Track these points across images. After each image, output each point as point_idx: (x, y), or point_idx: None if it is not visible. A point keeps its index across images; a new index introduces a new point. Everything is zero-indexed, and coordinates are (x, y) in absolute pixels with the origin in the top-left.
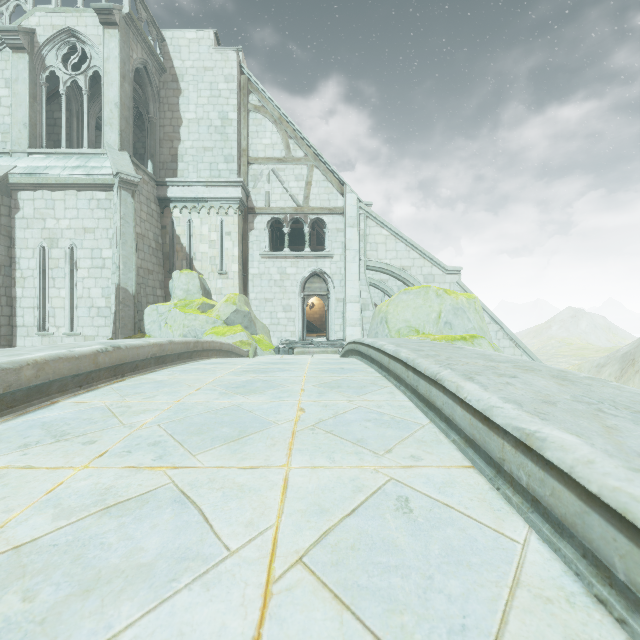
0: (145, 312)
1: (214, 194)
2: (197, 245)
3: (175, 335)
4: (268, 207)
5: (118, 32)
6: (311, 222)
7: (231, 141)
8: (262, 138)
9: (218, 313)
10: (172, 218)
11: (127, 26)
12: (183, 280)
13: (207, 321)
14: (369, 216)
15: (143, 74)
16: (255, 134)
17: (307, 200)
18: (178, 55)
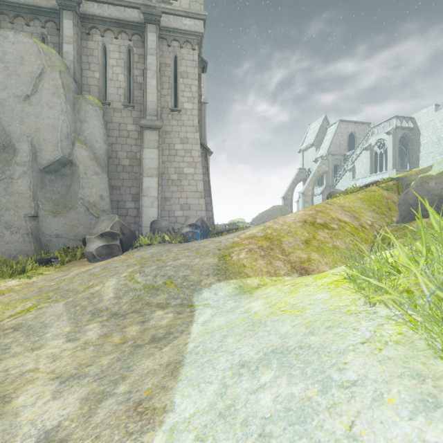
0: None
1: None
2: None
3: None
4: None
5: (391, 135)
6: None
7: (442, 146)
8: None
9: None
10: None
11: (395, 130)
12: None
13: None
14: None
15: (404, 136)
16: None
17: None
18: (419, 120)
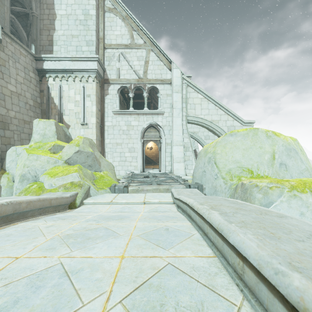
0: (7, 152)
1: (77, 66)
2: (66, 104)
3: (16, 174)
4: (118, 79)
5: None
6: (148, 89)
7: (91, 30)
8: (114, 30)
9: (61, 153)
10: (48, 84)
11: None
12: (41, 126)
13: (48, 161)
14: (189, 85)
15: None
16: (109, 28)
17: (145, 74)
18: None
